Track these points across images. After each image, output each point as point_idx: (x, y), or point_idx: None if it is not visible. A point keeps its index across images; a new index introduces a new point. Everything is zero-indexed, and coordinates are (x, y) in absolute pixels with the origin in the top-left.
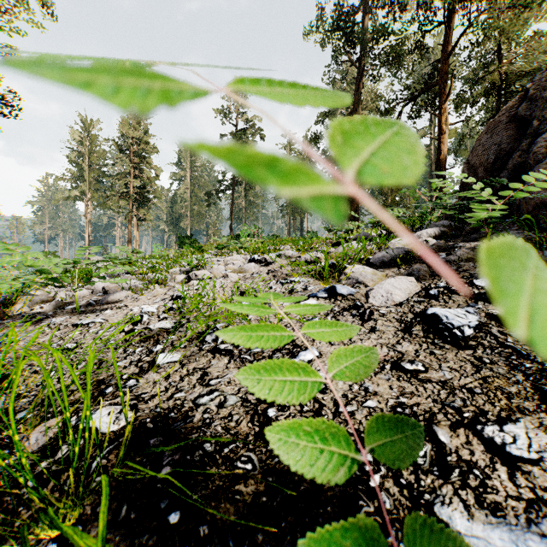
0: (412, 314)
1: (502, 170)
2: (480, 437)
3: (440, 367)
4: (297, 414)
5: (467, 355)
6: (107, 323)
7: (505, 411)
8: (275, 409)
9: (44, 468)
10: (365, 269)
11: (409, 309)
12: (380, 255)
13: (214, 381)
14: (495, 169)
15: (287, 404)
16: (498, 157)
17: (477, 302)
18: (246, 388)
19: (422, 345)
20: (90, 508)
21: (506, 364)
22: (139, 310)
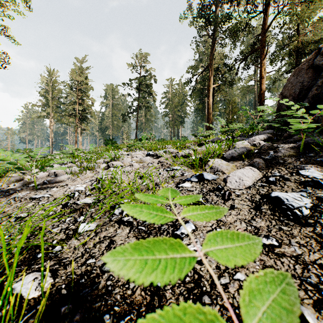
0: (259, 196)
1: (304, 98)
2: None
3: (290, 242)
4: (181, 285)
5: (309, 231)
6: (52, 197)
7: None
8: None
9: None
10: (221, 162)
11: (256, 192)
12: (230, 152)
13: None
14: (299, 98)
15: None
16: (301, 90)
17: (305, 187)
18: None
19: (271, 222)
20: None
21: None
22: (74, 188)
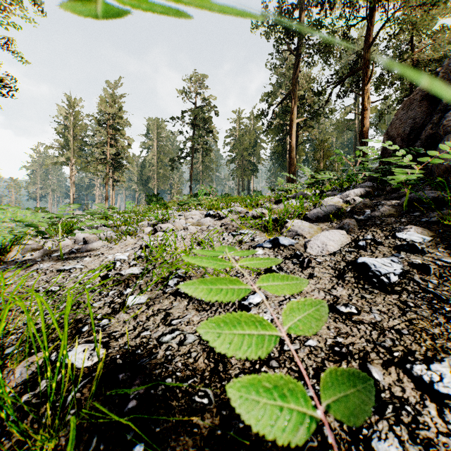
0: (344, 263)
1: (416, 140)
2: (410, 375)
3: (371, 309)
4: None
5: (394, 299)
6: (86, 269)
7: (430, 351)
8: None
9: (26, 401)
10: (303, 223)
11: (342, 258)
12: (315, 212)
13: (175, 321)
14: (410, 139)
15: None
16: (413, 129)
17: (400, 252)
18: None
19: (354, 290)
20: (64, 438)
21: (428, 308)
22: (113, 258)
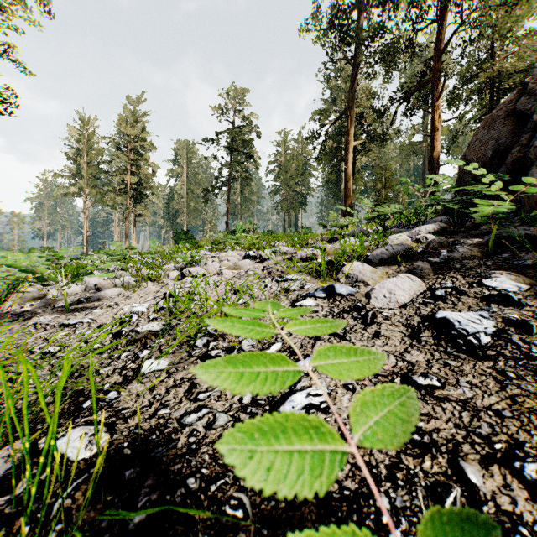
0: (419, 318)
1: (500, 165)
2: (521, 478)
3: (458, 381)
4: None
5: (487, 367)
6: (95, 323)
7: None
8: None
9: None
10: (364, 267)
11: (415, 312)
12: (379, 252)
13: (202, 395)
14: (493, 164)
15: None
16: (496, 152)
17: (489, 304)
18: (238, 404)
19: (434, 354)
20: None
21: (534, 380)
22: (130, 309)
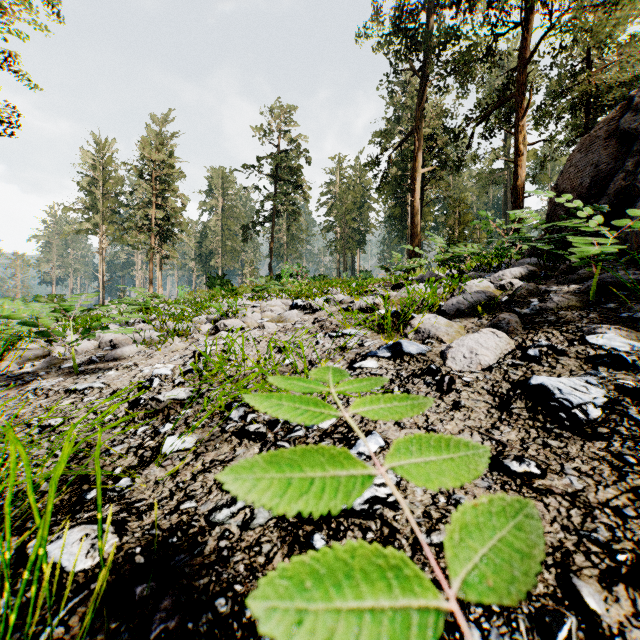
0: (508, 384)
1: (600, 196)
2: None
3: (563, 468)
4: None
5: (599, 449)
6: (108, 389)
7: None
8: (325, 535)
9: None
10: (437, 320)
11: (503, 376)
12: (455, 302)
13: None
14: (591, 195)
15: (342, 527)
16: (595, 181)
17: (596, 367)
18: None
19: (530, 432)
20: None
21: None
22: (151, 371)
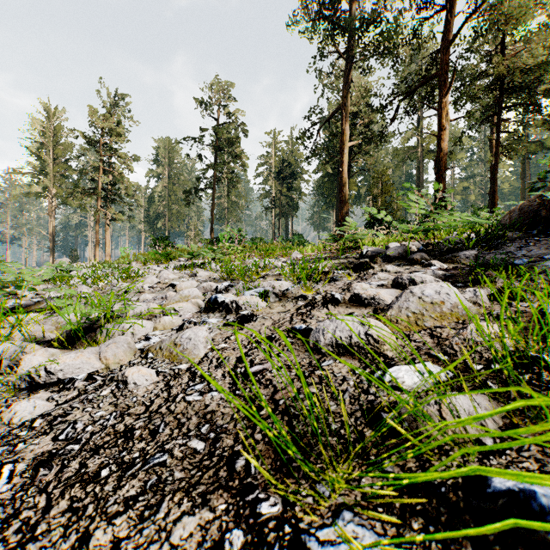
0: None
1: None
2: None
3: None
4: None
5: None
6: None
7: None
8: None
9: None
10: None
11: None
12: None
13: None
14: None
15: None
16: None
17: None
18: None
19: None
20: None
21: None
22: None
